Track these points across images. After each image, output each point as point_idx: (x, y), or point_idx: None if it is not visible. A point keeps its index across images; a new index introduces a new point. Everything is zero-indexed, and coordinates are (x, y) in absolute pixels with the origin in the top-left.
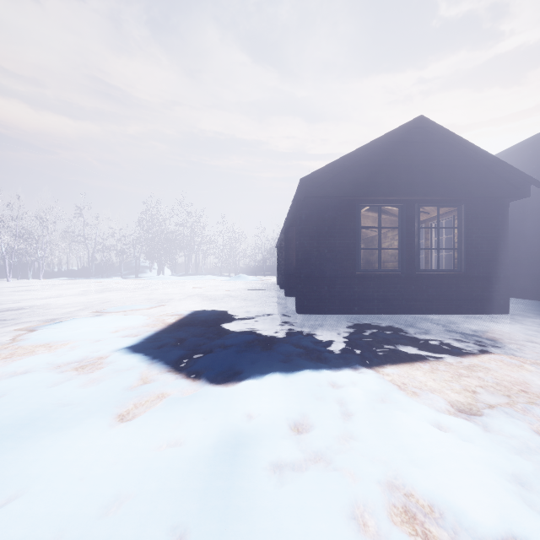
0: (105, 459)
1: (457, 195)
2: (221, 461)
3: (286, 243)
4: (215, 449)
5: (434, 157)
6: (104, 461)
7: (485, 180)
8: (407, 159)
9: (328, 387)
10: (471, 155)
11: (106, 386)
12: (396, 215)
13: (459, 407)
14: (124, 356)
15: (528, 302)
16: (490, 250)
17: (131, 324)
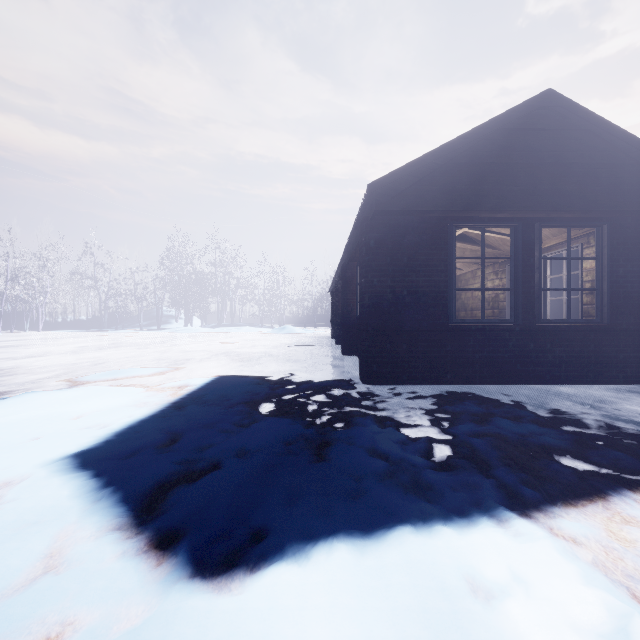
0: None
1: (602, 208)
2: None
3: (344, 284)
4: None
5: (566, 152)
6: None
7: None
8: (526, 155)
9: (468, 602)
10: (623, 149)
11: None
12: (493, 246)
13: None
14: (49, 483)
15: None
16: None
17: (109, 403)
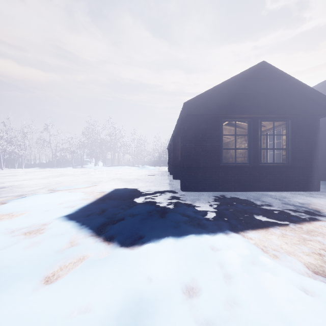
0: None
1: (287, 113)
2: None
3: (174, 146)
4: (118, 320)
5: (271, 88)
6: None
7: (305, 103)
8: (254, 89)
9: (209, 251)
10: (296, 87)
11: (41, 250)
12: (244, 128)
13: (313, 269)
14: (61, 223)
15: None
16: (308, 149)
17: (71, 198)
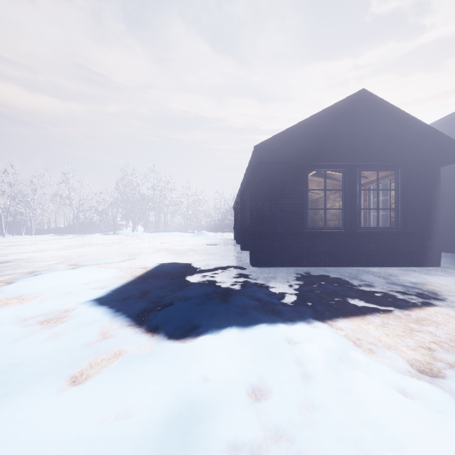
0: (42, 438)
1: (395, 160)
2: (171, 444)
3: (241, 204)
4: (165, 425)
5: (374, 126)
6: (41, 441)
7: (420, 147)
8: (350, 128)
9: (284, 344)
10: (407, 125)
11: (65, 343)
12: (338, 180)
13: (418, 367)
14: (89, 309)
15: (454, 256)
16: (424, 209)
17: (101, 276)
